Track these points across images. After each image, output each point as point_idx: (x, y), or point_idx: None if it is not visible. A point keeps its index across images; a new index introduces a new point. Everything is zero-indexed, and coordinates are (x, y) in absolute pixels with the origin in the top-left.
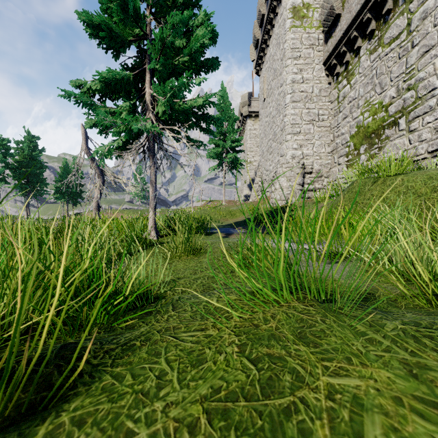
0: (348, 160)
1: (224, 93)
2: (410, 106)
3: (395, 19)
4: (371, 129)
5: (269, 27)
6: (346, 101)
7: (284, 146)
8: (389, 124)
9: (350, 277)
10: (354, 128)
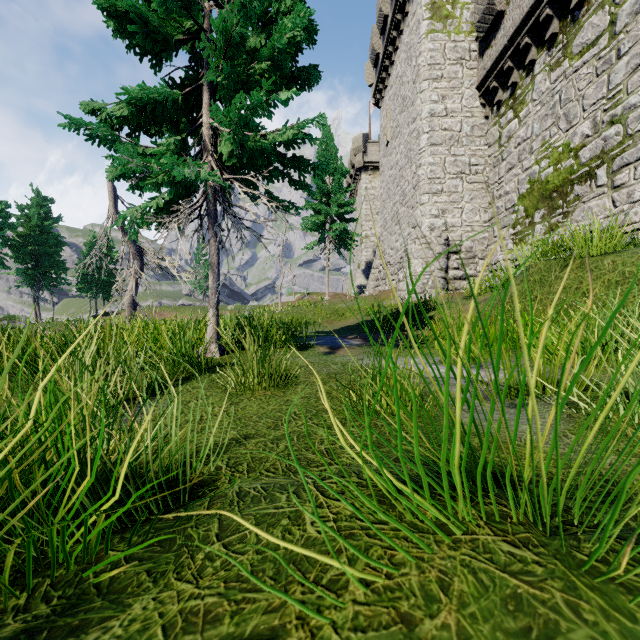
0: (516, 233)
1: (328, 134)
2: (615, 148)
3: (591, 15)
4: (553, 185)
5: (396, 33)
6: (513, 143)
7: (418, 212)
8: (581, 177)
9: (560, 440)
10: (525, 184)
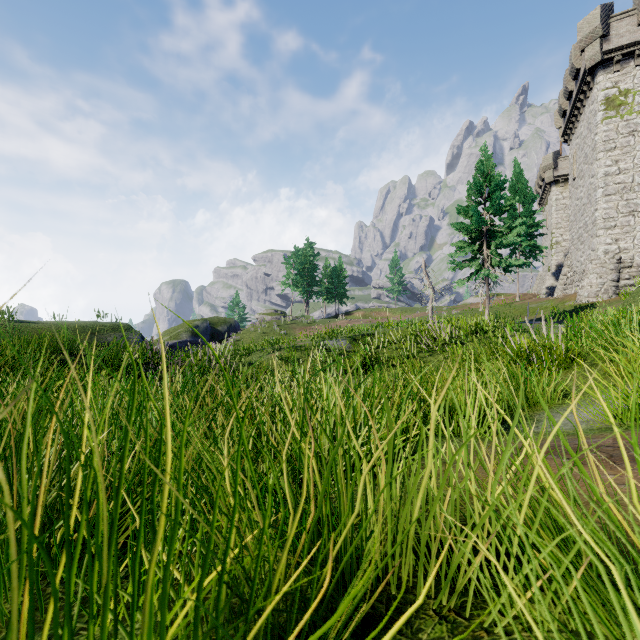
0: None
1: (518, 170)
2: None
3: None
4: None
5: (579, 104)
6: None
7: (594, 241)
8: None
9: None
10: None
